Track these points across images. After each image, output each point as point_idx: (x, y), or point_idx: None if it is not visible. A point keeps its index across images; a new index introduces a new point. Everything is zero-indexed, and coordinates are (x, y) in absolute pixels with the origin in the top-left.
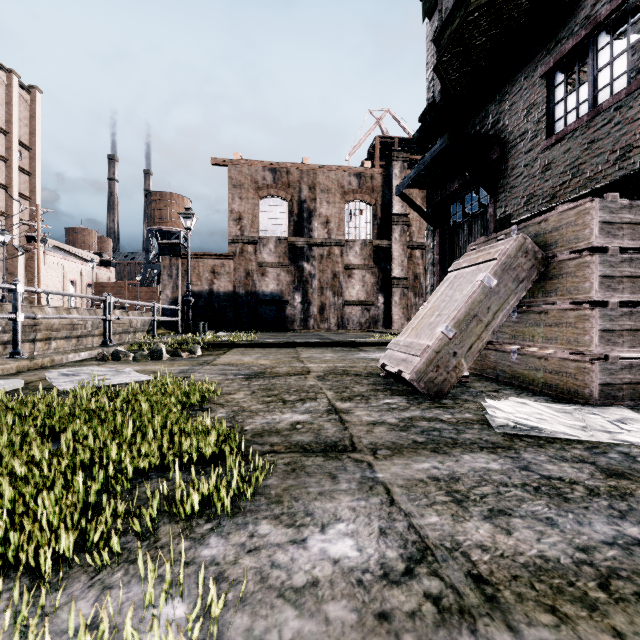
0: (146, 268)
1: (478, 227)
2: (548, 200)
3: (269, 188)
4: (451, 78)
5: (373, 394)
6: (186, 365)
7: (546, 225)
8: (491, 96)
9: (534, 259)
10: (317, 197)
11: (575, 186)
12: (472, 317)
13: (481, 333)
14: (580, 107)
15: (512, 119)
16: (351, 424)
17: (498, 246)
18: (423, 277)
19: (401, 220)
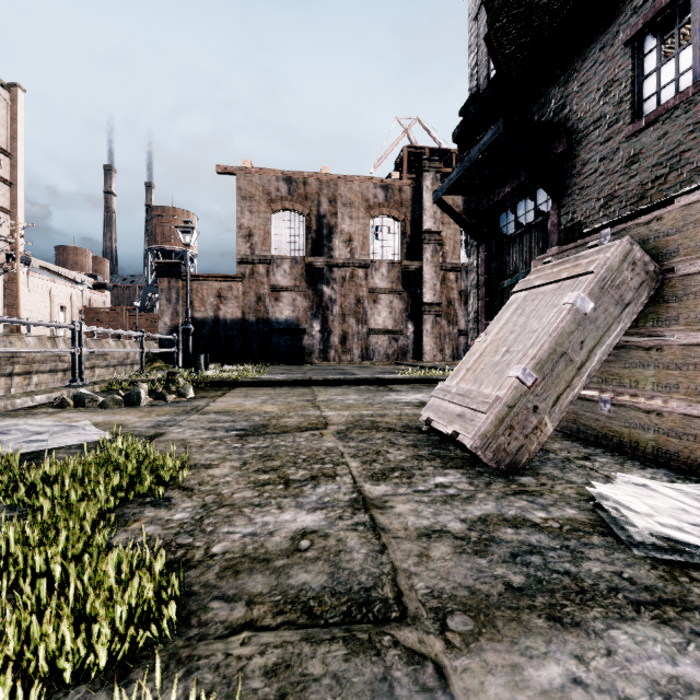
0: (146, 292)
1: (535, 240)
2: (634, 201)
3: (283, 201)
4: (505, 52)
5: (417, 466)
6: (167, 414)
7: (659, 225)
8: (554, 76)
9: (644, 273)
10: (338, 211)
11: (675, 181)
12: (559, 356)
13: (572, 378)
14: (681, 78)
15: (583, 102)
16: (391, 536)
17: (590, 255)
18: (458, 303)
19: (433, 238)
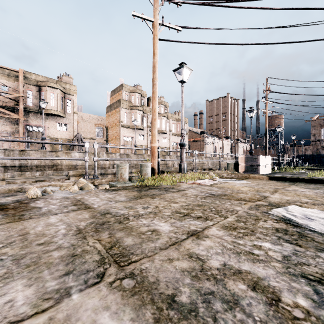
0: None
1: None
2: None
3: None
4: None
5: None
6: None
7: None
8: None
9: None
10: None
11: None
12: None
13: None
14: None
15: None
16: None
17: None
18: None
19: None
